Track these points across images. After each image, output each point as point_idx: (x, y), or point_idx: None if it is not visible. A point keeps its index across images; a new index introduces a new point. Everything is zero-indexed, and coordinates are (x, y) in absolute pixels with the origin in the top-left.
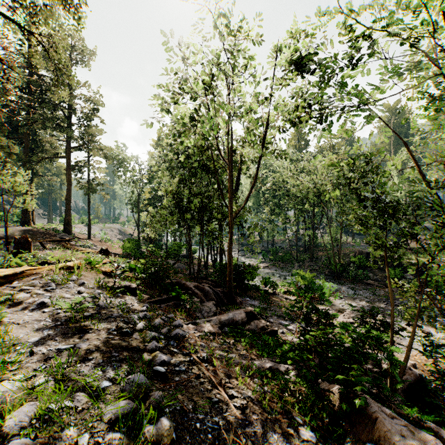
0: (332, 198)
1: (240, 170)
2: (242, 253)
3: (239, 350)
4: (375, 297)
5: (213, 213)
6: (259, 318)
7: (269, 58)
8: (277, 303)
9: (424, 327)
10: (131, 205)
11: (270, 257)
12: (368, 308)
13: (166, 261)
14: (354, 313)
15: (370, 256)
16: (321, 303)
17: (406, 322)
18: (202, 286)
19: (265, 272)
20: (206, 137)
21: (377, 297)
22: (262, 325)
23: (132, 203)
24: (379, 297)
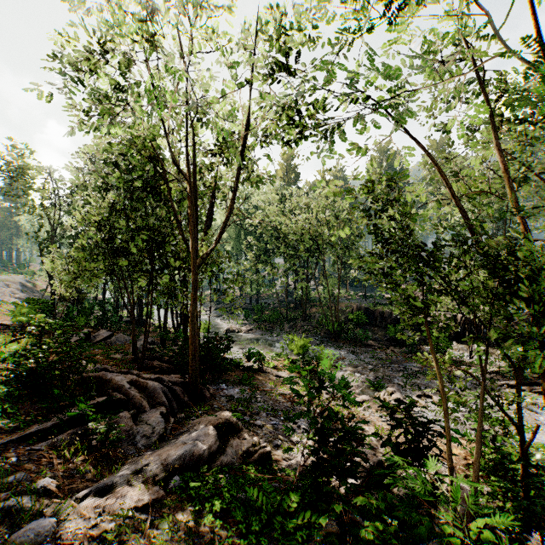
0: (328, 243)
1: (213, 197)
2: (218, 313)
3: (199, 541)
4: (378, 362)
5: (169, 258)
6: (241, 428)
7: (255, 29)
8: (266, 386)
9: (436, 398)
10: (39, 245)
11: (255, 317)
12: (373, 378)
13: (97, 332)
14: (360, 388)
15: (408, 323)
16: (341, 404)
17: (416, 393)
18: (144, 381)
19: (248, 338)
20: (154, 132)
21: (380, 361)
22: (246, 448)
23: (40, 242)
24: (383, 362)
